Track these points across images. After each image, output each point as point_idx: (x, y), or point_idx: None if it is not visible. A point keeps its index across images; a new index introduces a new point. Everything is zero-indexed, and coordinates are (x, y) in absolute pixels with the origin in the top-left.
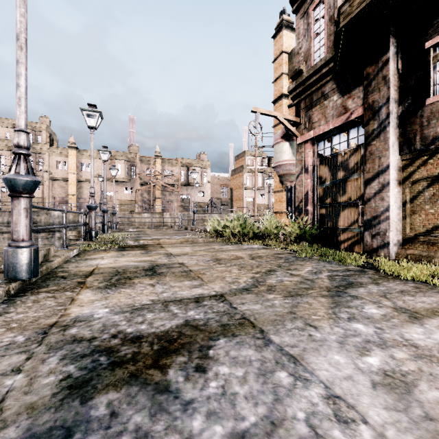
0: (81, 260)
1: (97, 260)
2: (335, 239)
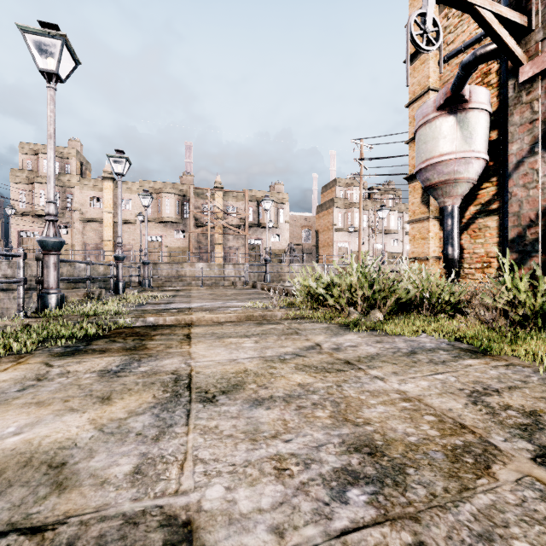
0: None
1: None
2: None
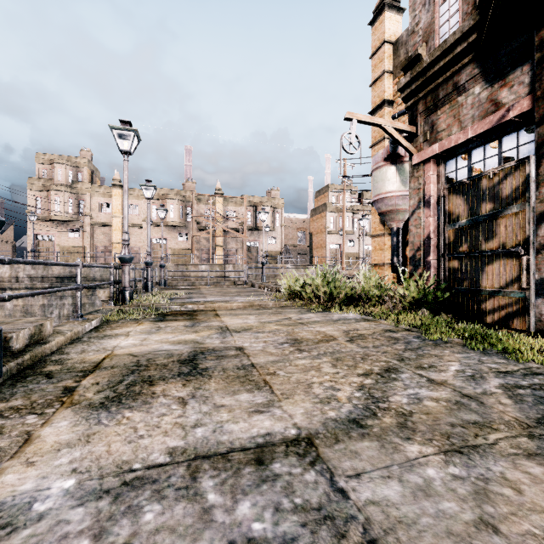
0: (96, 339)
1: (117, 340)
2: (476, 306)
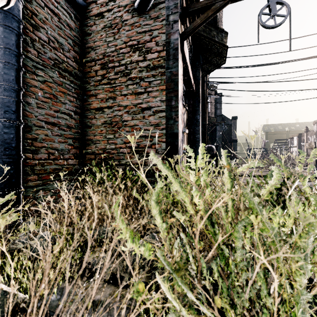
0: None
1: None
2: None
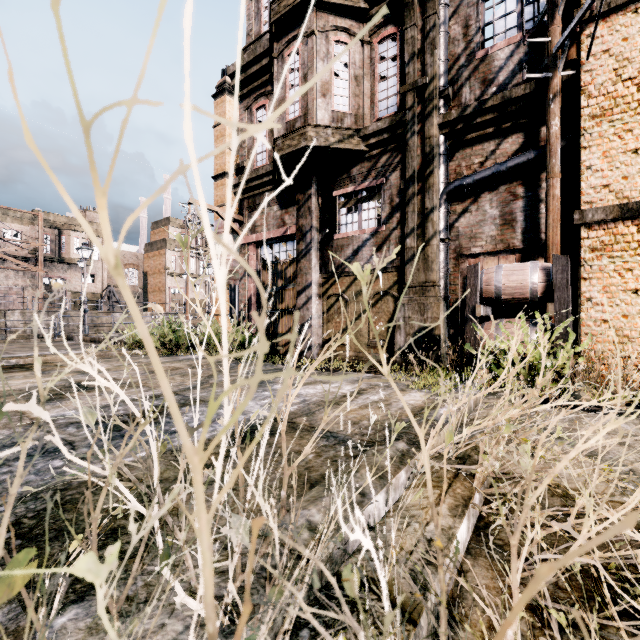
0: None
1: None
2: (276, 344)
